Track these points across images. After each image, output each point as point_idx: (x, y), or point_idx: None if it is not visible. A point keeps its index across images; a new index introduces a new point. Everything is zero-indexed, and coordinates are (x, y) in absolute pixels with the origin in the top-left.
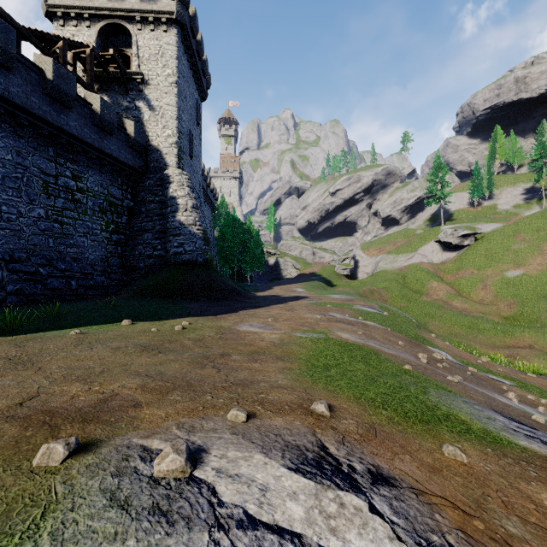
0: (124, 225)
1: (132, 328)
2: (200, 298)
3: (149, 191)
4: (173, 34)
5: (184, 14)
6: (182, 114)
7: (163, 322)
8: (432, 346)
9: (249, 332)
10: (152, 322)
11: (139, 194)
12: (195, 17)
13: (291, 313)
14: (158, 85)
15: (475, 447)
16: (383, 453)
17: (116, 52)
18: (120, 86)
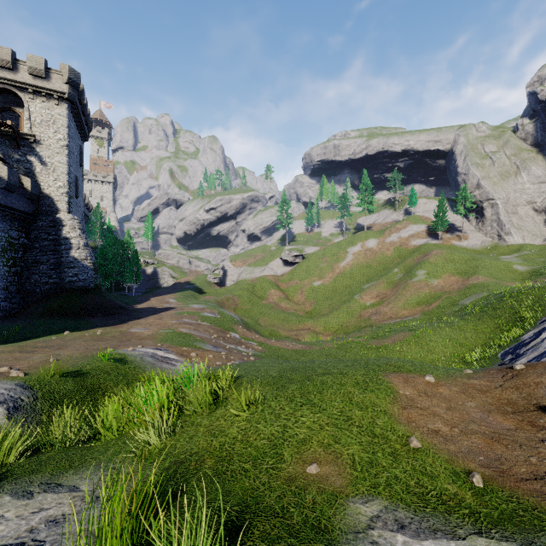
0: (20, 258)
1: (74, 335)
2: (96, 314)
3: (43, 231)
4: (64, 108)
5: (75, 95)
6: (71, 168)
7: (87, 331)
8: (234, 332)
9: (137, 332)
10: (81, 332)
11: (32, 232)
12: (83, 92)
13: (160, 321)
14: (50, 146)
15: (192, 348)
16: (169, 348)
17: (4, 108)
18: (11, 142)
